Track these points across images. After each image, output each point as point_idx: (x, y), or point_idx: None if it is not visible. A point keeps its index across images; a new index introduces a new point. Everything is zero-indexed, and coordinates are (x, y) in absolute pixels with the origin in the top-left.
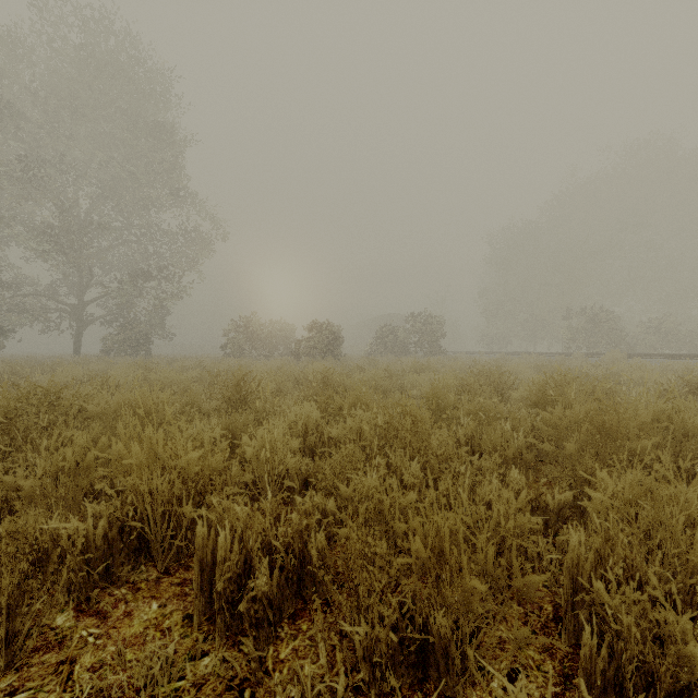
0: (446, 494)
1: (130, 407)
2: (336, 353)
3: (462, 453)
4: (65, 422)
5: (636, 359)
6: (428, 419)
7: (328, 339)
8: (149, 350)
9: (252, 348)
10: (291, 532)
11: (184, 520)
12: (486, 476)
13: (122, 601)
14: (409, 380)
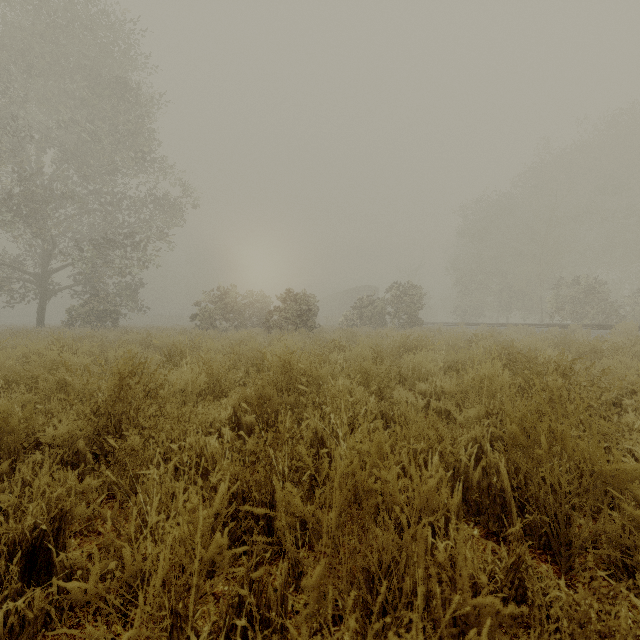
0: None
1: None
2: (309, 325)
3: None
4: None
5: None
6: None
7: (301, 310)
8: (116, 321)
9: (222, 319)
10: None
11: None
12: None
13: None
14: (409, 364)
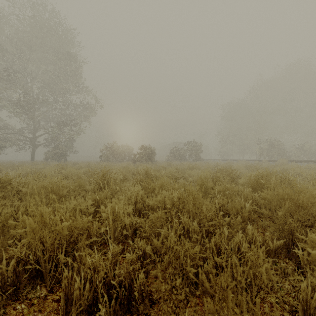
0: (215, 244)
1: (44, 189)
2: (152, 160)
3: (220, 216)
4: (13, 196)
5: (292, 163)
6: (201, 197)
7: (148, 153)
8: (66, 158)
9: (113, 157)
10: (123, 272)
11: (60, 263)
12: (235, 230)
13: (20, 314)
14: (187, 173)
